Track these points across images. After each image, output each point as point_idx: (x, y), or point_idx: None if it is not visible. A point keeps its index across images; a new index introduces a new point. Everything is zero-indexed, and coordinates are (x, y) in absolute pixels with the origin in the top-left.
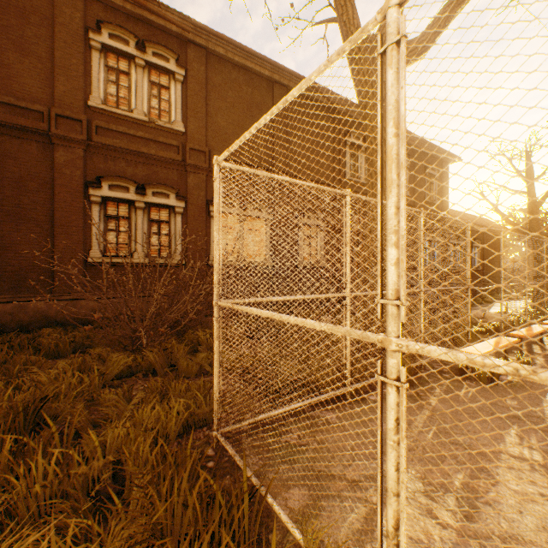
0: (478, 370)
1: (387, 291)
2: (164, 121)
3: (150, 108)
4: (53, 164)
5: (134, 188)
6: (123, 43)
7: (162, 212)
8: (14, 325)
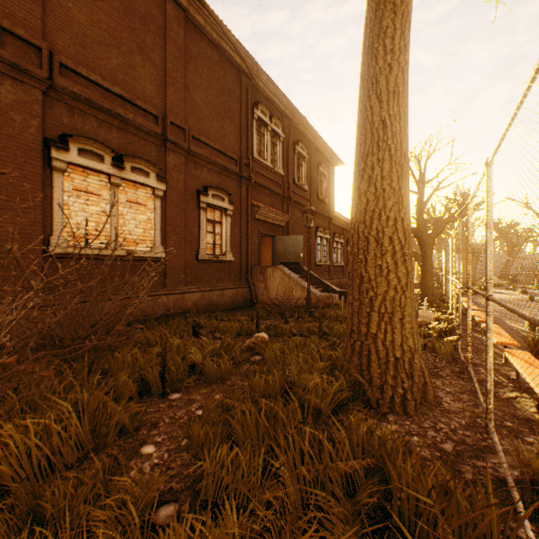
0: None
1: None
2: None
3: None
4: None
5: None
6: None
7: None
8: None
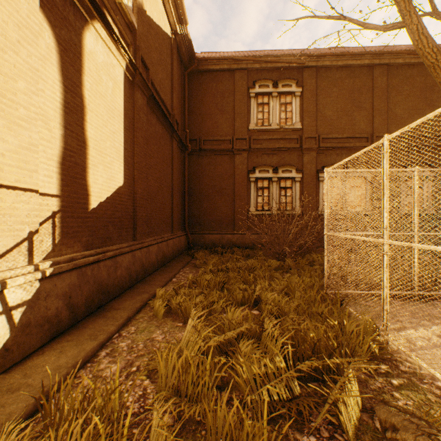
0: None
1: (383, 226)
2: (288, 124)
3: (280, 119)
4: (234, 165)
5: (271, 170)
6: (265, 87)
7: (286, 182)
8: (219, 245)
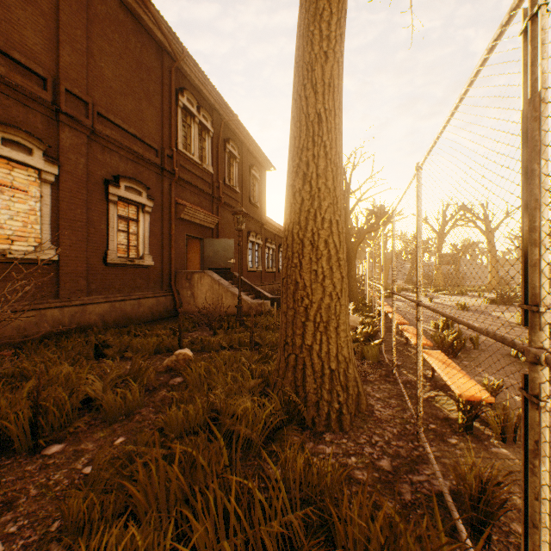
0: (493, 422)
1: None
2: None
3: None
4: None
5: None
6: None
7: None
8: None
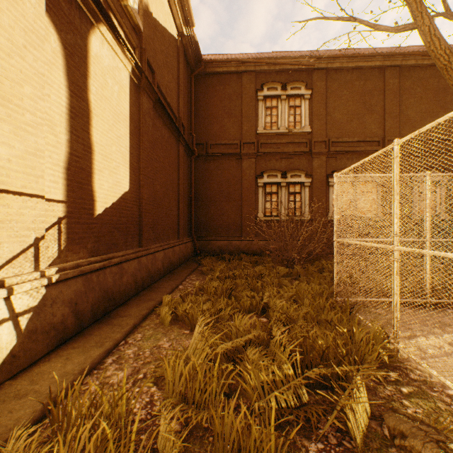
0: None
1: (393, 232)
2: (297, 128)
3: (288, 123)
4: (241, 169)
5: (279, 175)
6: (274, 90)
7: (296, 187)
8: (227, 251)
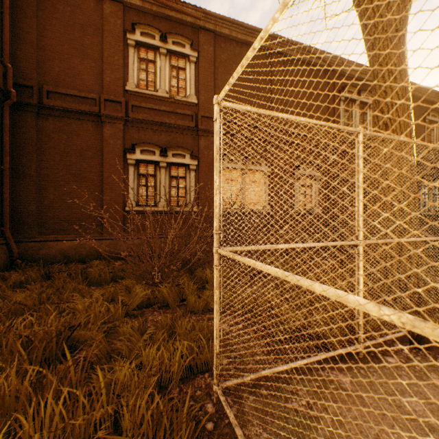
0: None
1: None
2: (181, 96)
3: (170, 87)
4: (102, 137)
5: (158, 152)
6: (151, 38)
7: (179, 170)
8: (76, 257)
